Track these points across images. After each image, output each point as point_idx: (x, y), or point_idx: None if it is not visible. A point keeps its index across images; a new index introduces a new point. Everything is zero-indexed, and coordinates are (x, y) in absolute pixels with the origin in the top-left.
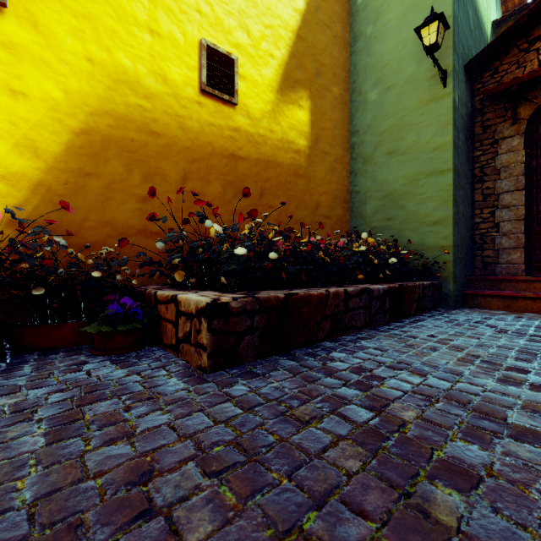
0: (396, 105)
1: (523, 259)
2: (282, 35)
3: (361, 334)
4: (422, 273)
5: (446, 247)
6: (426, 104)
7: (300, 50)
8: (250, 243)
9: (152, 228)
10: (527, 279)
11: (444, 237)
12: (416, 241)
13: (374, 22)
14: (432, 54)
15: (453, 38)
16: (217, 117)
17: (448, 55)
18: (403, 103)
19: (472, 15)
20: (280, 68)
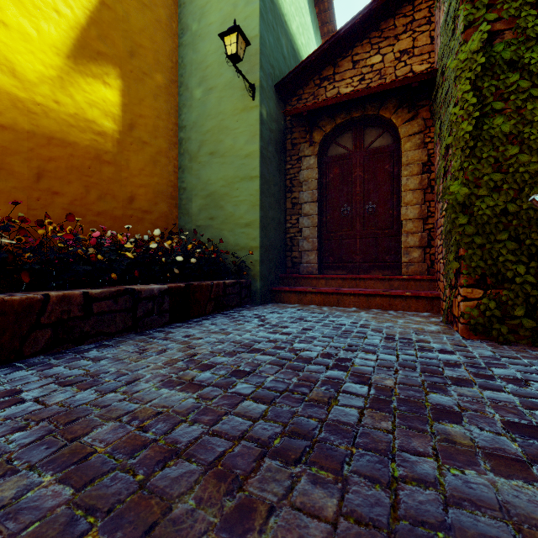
0: (217, 107)
1: (317, 259)
2: None
3: (110, 340)
4: (232, 272)
5: (255, 247)
6: (240, 112)
7: (106, 19)
8: None
9: None
10: (317, 276)
11: (253, 239)
12: (232, 241)
13: (199, 20)
14: (234, 64)
15: (260, 56)
16: None
17: (256, 71)
18: (223, 107)
19: (287, 44)
20: (72, 30)
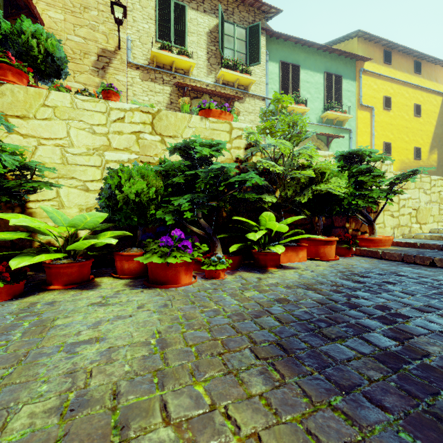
0: None
1: None
2: (430, 135)
3: None
4: None
5: None
6: None
7: (434, 137)
8: None
9: None
10: None
11: None
12: None
13: None
14: None
15: None
16: (416, 164)
17: None
18: None
19: None
20: (429, 145)
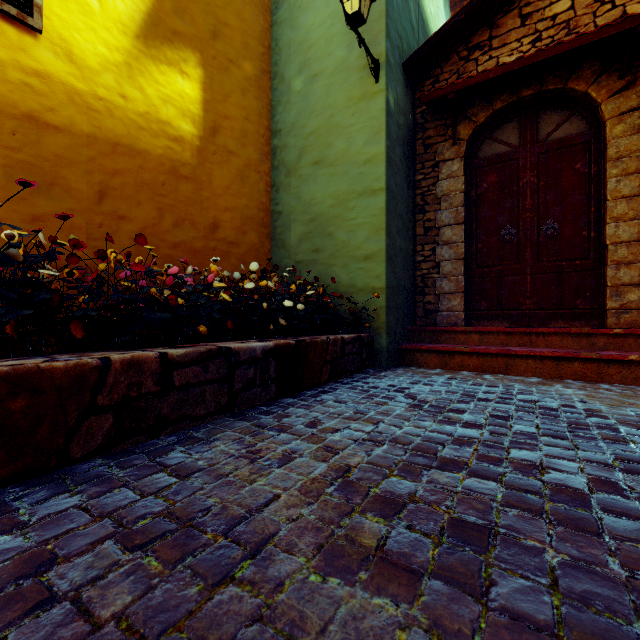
0: (323, 99)
1: (463, 306)
2: None
3: (199, 429)
4: (349, 323)
5: (379, 289)
6: (357, 102)
7: None
8: None
9: None
10: (466, 330)
11: (376, 277)
12: (346, 281)
13: None
14: (355, 27)
15: (386, 20)
16: None
17: (380, 41)
18: (332, 98)
19: (415, 10)
20: (142, 1)
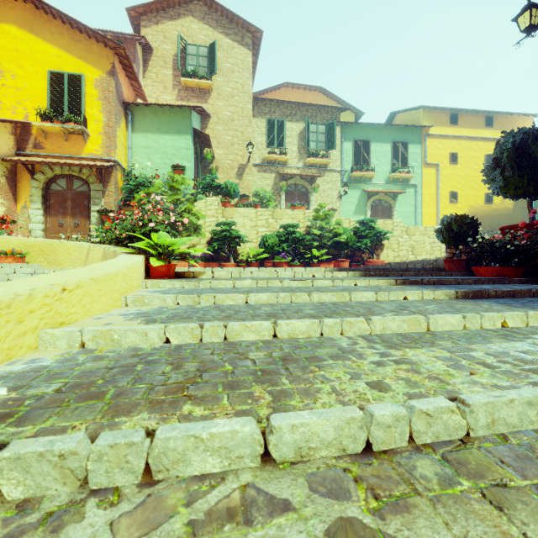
0: None
1: None
2: None
3: None
4: None
5: None
6: None
7: None
8: None
9: None
10: None
11: None
12: None
13: None
14: None
15: None
16: (488, 208)
17: None
18: None
19: None
20: None
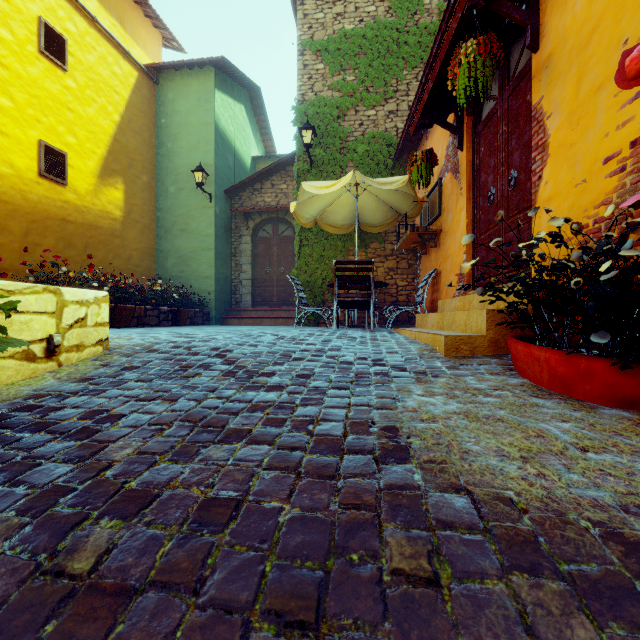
0: (186, 202)
1: (251, 300)
2: (102, 139)
3: (153, 327)
4: (198, 305)
5: (212, 291)
6: (202, 208)
7: (116, 149)
8: (93, 282)
9: (2, 266)
10: (251, 309)
11: (211, 286)
12: (197, 287)
13: (173, 142)
14: (200, 187)
15: (215, 177)
16: (52, 193)
17: (213, 186)
18: (190, 202)
19: (232, 159)
20: (100, 161)
